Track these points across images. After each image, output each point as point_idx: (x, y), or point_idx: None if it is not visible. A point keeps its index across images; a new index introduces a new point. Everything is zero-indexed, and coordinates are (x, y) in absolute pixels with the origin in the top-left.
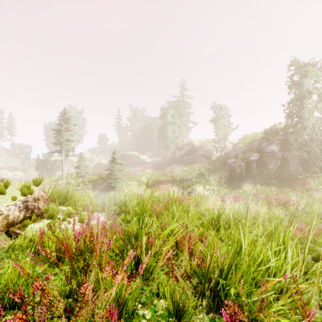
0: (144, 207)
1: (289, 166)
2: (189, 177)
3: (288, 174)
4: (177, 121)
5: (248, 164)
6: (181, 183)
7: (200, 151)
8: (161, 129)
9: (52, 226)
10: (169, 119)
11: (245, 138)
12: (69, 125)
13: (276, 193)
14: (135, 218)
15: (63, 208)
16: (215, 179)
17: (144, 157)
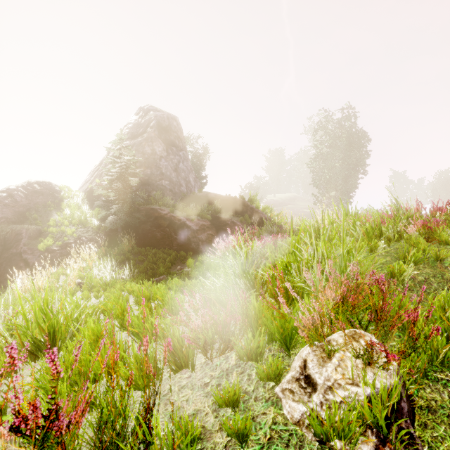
0: None
1: None
2: None
3: None
4: None
5: None
6: None
7: None
8: None
9: None
10: None
11: None
12: None
13: None
14: None
15: None
16: None
17: None
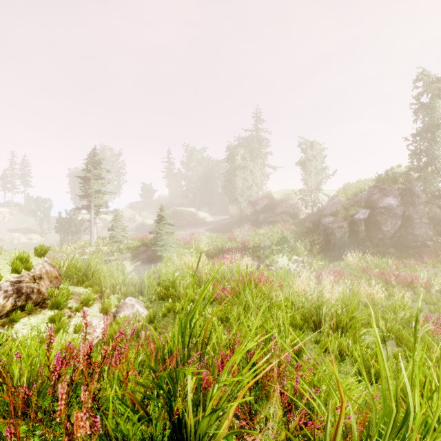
0: (201, 289)
1: (413, 228)
2: (267, 243)
3: (412, 240)
4: (250, 165)
5: (353, 225)
6: (256, 251)
7: (282, 207)
8: (228, 175)
9: (56, 321)
10: (239, 163)
11: (347, 187)
12: (100, 171)
13: (395, 268)
14: (187, 307)
15: (80, 289)
16: (305, 247)
17: (203, 215)
